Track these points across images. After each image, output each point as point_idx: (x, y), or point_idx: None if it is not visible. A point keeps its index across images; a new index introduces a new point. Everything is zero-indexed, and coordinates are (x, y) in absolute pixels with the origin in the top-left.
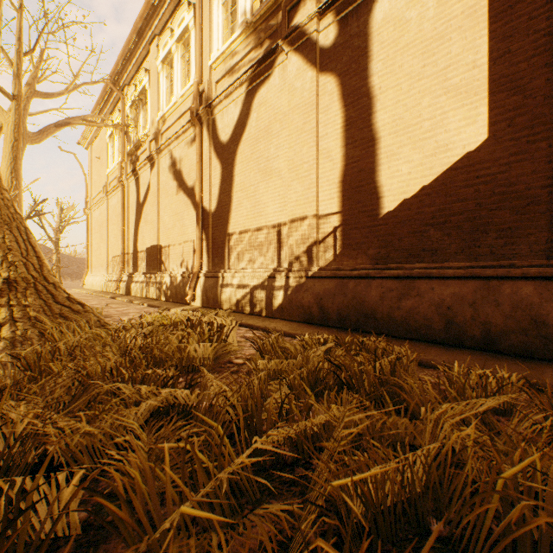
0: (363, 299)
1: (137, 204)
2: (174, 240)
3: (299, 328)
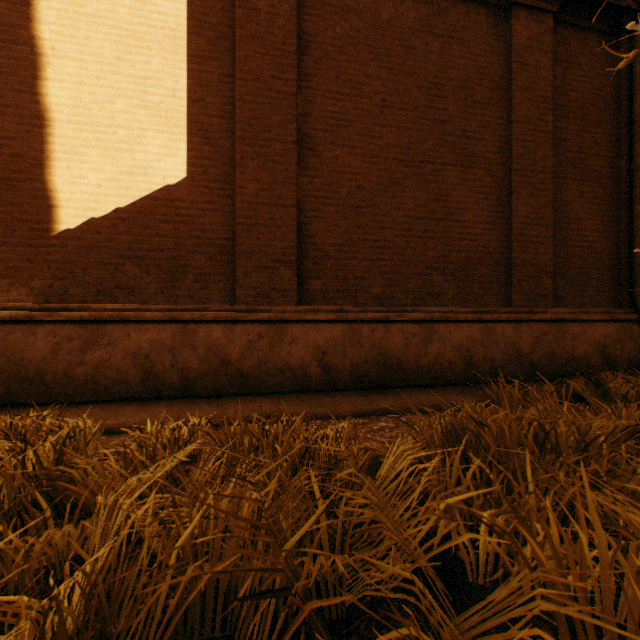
0: (21, 355)
1: None
2: None
3: None
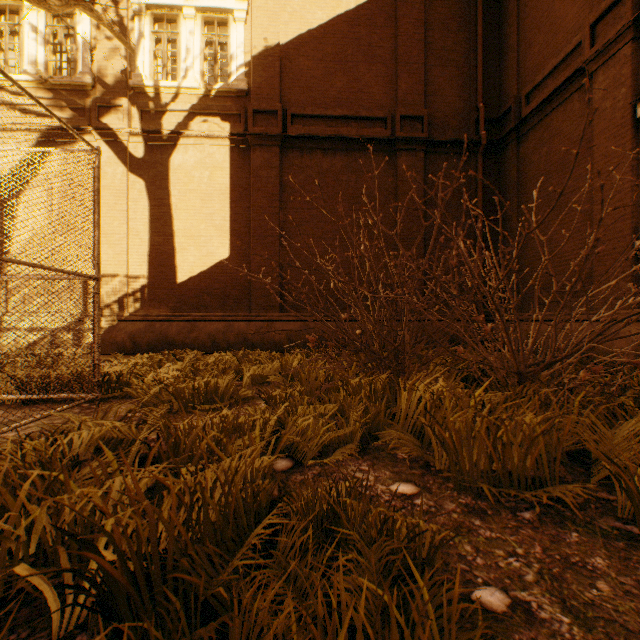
0: (167, 334)
1: None
2: None
3: None
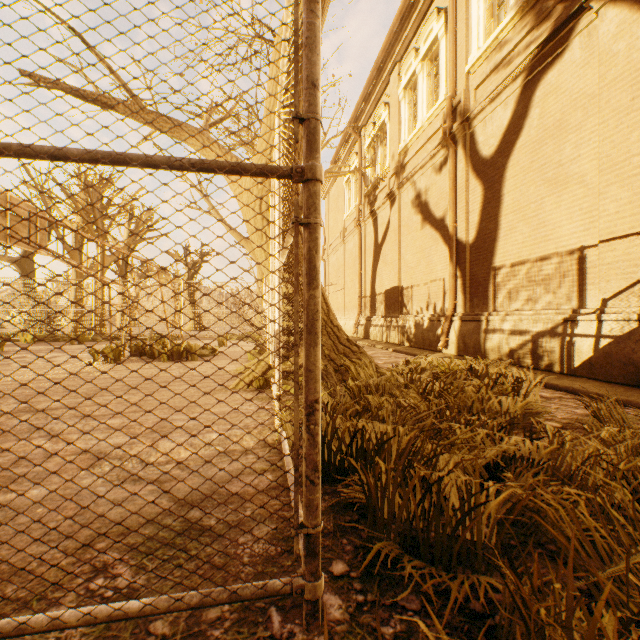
0: None
1: (375, 245)
2: (418, 280)
3: (630, 394)
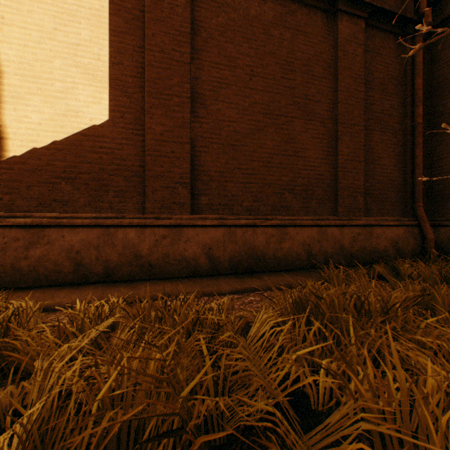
0: None
1: None
2: None
3: None
